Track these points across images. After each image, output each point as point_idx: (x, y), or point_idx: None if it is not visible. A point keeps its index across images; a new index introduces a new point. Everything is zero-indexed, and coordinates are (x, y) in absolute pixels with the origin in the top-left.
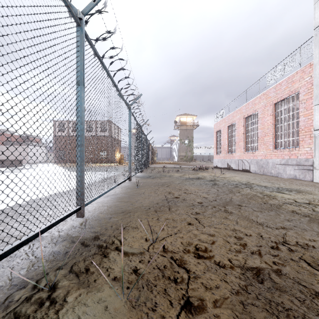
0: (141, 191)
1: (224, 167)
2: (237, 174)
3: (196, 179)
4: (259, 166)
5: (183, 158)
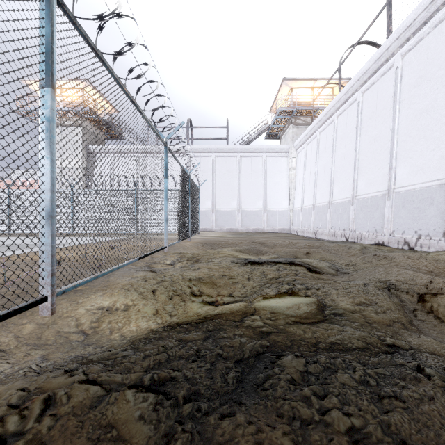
0: None
1: None
2: None
3: None
4: None
5: None
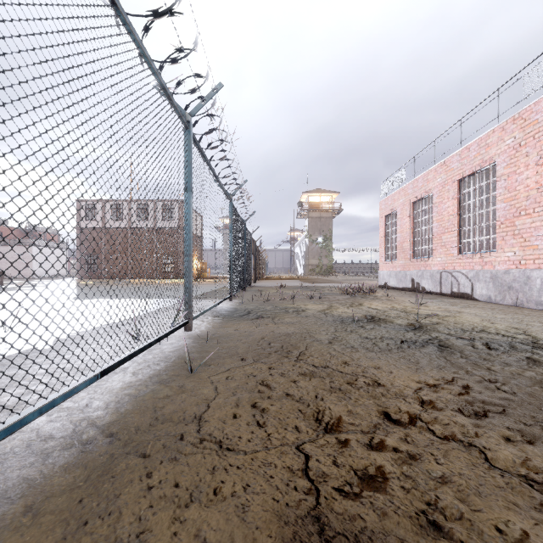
0: (196, 401)
1: (403, 286)
2: (455, 306)
3: (368, 322)
4: (501, 287)
5: (315, 269)
